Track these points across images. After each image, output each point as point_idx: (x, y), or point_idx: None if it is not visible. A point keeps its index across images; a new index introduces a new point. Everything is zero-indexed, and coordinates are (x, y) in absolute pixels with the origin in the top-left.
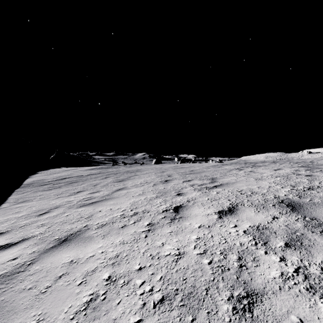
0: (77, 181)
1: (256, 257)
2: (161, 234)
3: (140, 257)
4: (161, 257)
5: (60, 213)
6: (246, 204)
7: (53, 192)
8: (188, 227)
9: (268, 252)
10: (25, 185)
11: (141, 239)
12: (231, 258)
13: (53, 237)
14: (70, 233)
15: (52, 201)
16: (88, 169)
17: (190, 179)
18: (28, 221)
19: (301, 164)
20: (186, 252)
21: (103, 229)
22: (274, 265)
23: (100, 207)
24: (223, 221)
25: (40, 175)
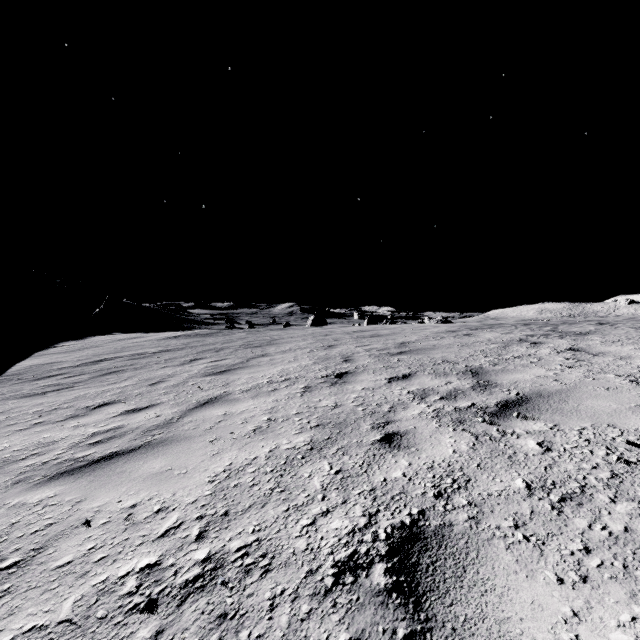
0: (122, 370)
1: None
2: None
3: None
4: None
5: None
6: None
7: (43, 401)
8: None
9: None
10: (4, 377)
11: None
12: None
13: None
14: None
15: (7, 438)
16: (165, 338)
17: (406, 373)
18: None
19: None
20: None
21: None
22: None
23: (106, 492)
24: None
25: (56, 351)
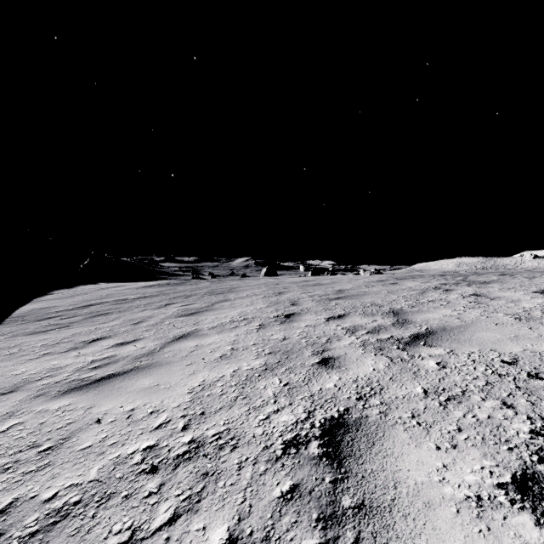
0: (109, 313)
1: None
2: None
3: None
4: None
5: None
6: None
7: (46, 337)
8: None
9: None
10: (11, 319)
11: None
12: None
13: None
14: None
15: (23, 365)
16: (142, 287)
17: (341, 314)
18: None
19: None
20: None
21: None
22: None
23: (109, 401)
24: None
25: (51, 297)
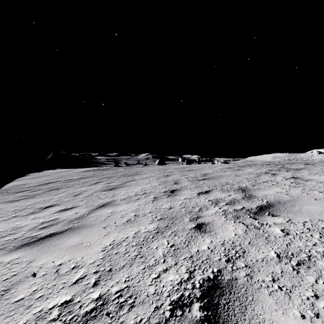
0: (60, 188)
1: None
2: None
3: None
4: None
5: None
6: None
7: (18, 204)
8: None
9: None
10: None
11: None
12: None
13: None
14: None
15: None
16: (83, 171)
17: (207, 190)
18: None
19: None
20: None
21: None
22: None
23: (46, 256)
24: None
25: (27, 178)
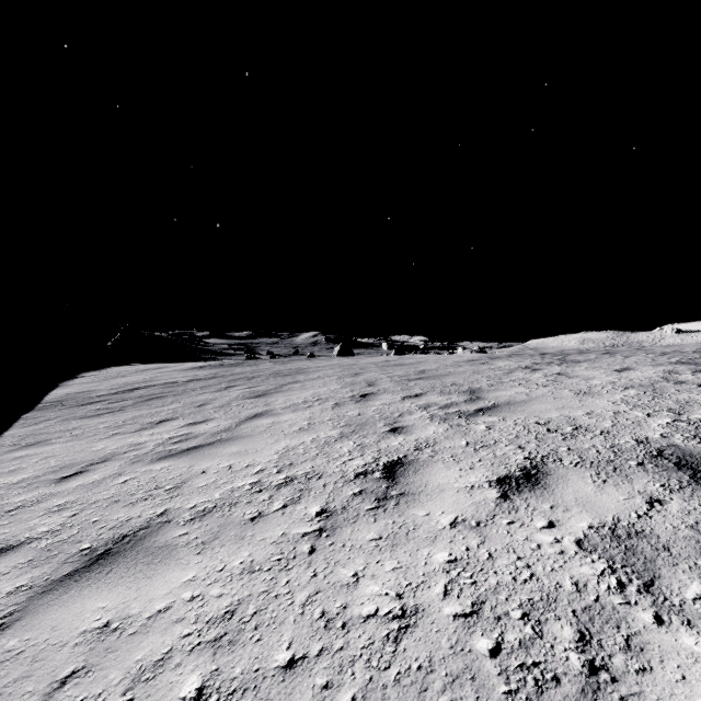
0: (162, 396)
1: (632, 636)
2: (351, 546)
3: (293, 619)
4: (351, 622)
5: (110, 476)
6: (566, 458)
7: (105, 420)
8: (423, 524)
9: (666, 619)
10: (48, 404)
11: (299, 560)
12: (557, 635)
13: (77, 544)
14: (121, 533)
15: (99, 443)
16: (191, 369)
17: (418, 393)
18: (29, 496)
19: (676, 358)
20: (424, 608)
21: (204, 525)
22: (699, 671)
23: (206, 462)
24: (514, 508)
25: (83, 381)
